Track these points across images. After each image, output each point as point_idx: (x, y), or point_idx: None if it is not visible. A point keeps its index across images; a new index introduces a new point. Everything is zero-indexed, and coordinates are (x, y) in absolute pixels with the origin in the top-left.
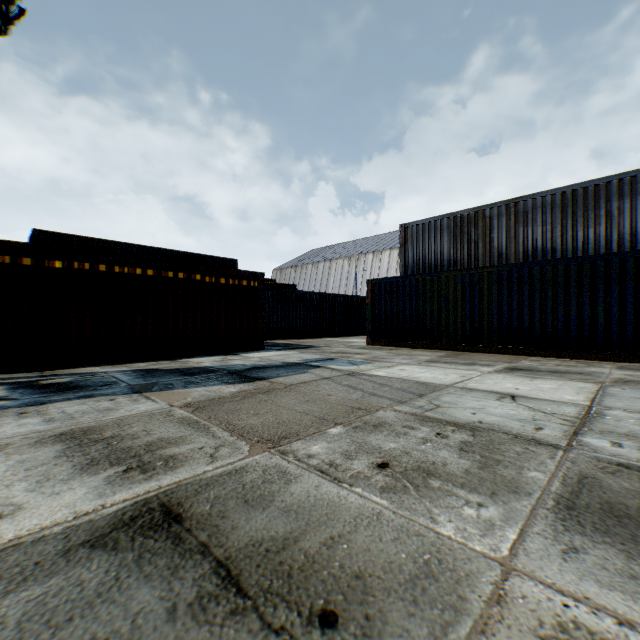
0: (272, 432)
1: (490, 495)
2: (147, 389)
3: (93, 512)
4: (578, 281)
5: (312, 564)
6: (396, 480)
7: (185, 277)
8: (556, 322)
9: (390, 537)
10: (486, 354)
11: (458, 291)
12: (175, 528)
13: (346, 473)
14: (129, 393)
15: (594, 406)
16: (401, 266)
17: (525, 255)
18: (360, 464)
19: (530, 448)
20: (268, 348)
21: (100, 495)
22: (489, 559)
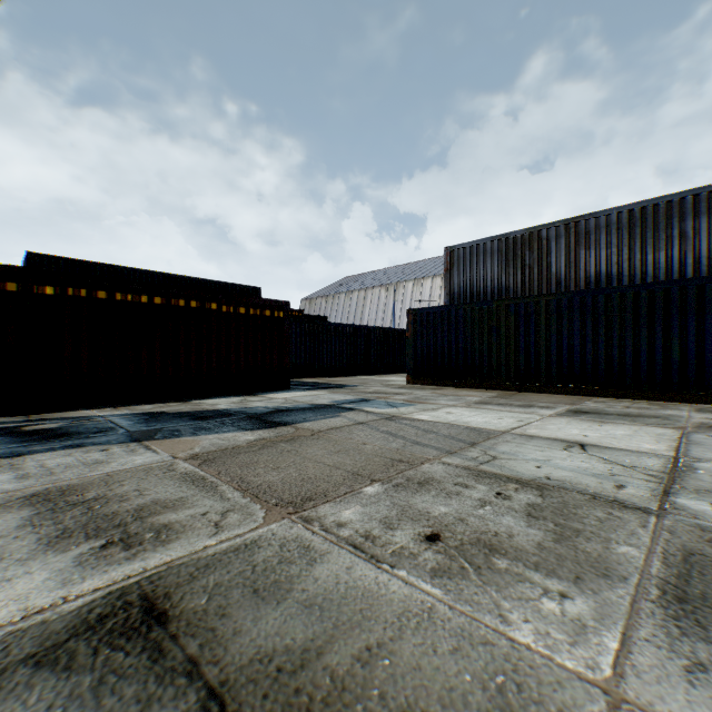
0: (294, 492)
1: (574, 580)
2: (148, 437)
3: (50, 608)
4: (649, 311)
5: (341, 693)
6: (450, 558)
7: (199, 306)
8: (624, 358)
9: (448, 647)
10: (543, 394)
11: (511, 322)
12: (156, 633)
13: (386, 549)
14: (126, 442)
15: (681, 457)
16: (446, 294)
17: (587, 282)
18: (404, 536)
19: (614, 513)
20: (295, 388)
21: (64, 582)
22: (587, 683)
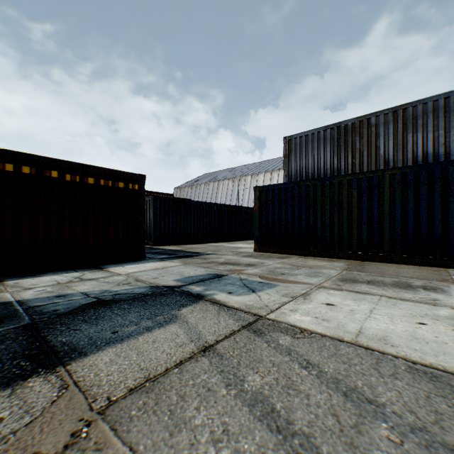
0: None
1: None
2: None
3: None
4: None
5: None
6: None
7: (34, 173)
8: None
9: None
10: (389, 264)
11: (353, 196)
12: None
13: None
14: None
15: None
16: (284, 176)
17: (414, 161)
18: None
19: None
20: (151, 257)
21: None
22: None
